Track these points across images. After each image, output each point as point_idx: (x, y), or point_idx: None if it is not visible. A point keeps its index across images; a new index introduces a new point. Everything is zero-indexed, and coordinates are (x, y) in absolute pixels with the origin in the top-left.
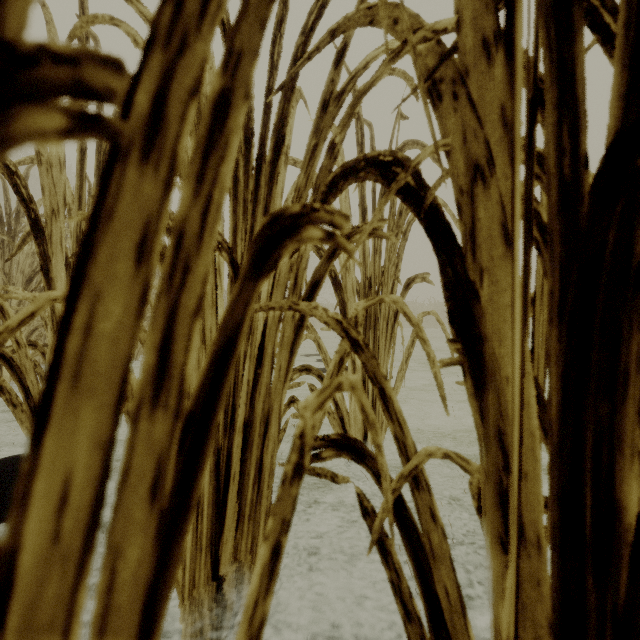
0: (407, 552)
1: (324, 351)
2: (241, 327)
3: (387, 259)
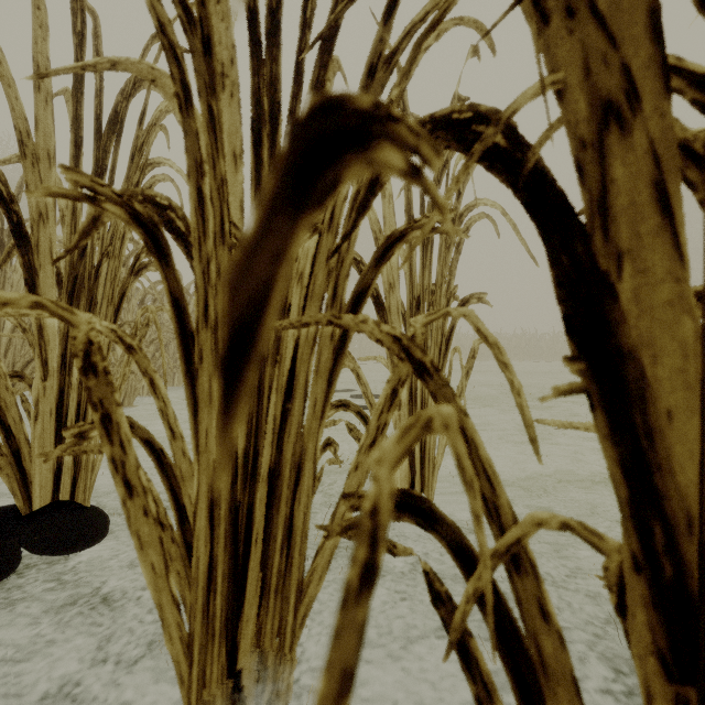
0: (502, 661)
1: (364, 383)
2: (265, 303)
3: (439, 274)
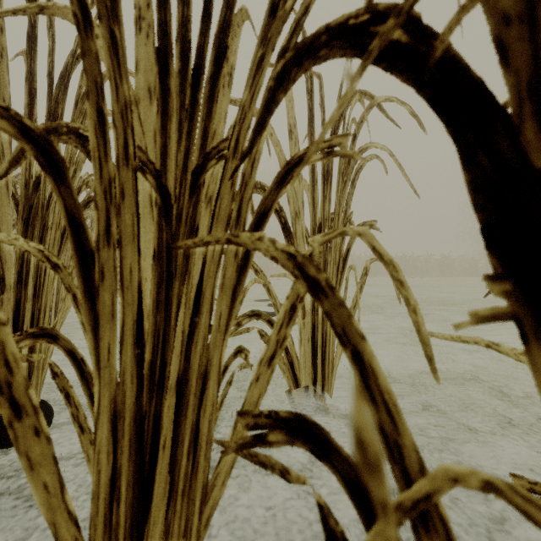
0: None
1: (274, 296)
2: None
3: (337, 203)
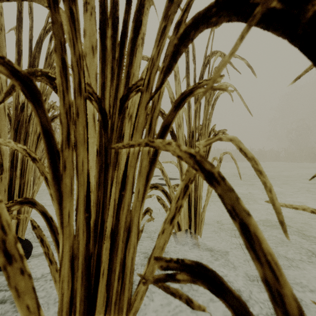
0: None
1: (166, 175)
2: None
3: (204, 119)
